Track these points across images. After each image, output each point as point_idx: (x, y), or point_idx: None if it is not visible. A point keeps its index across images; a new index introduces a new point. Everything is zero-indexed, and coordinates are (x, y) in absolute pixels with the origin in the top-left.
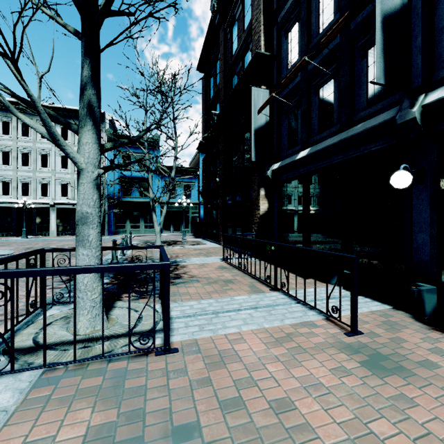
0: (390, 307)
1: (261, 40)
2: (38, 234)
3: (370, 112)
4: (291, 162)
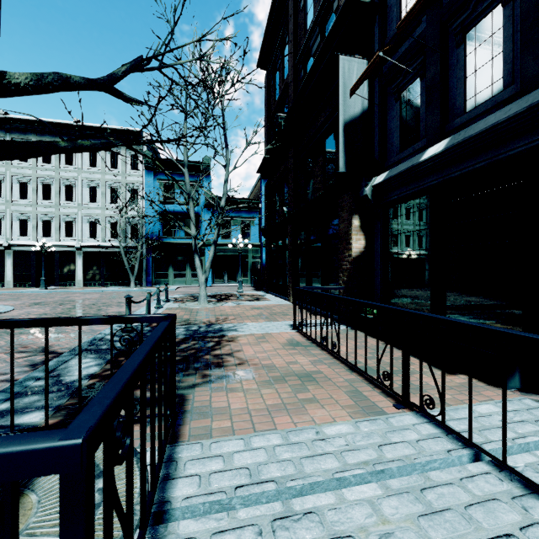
0: None
1: None
2: (62, 284)
3: None
4: (410, 168)
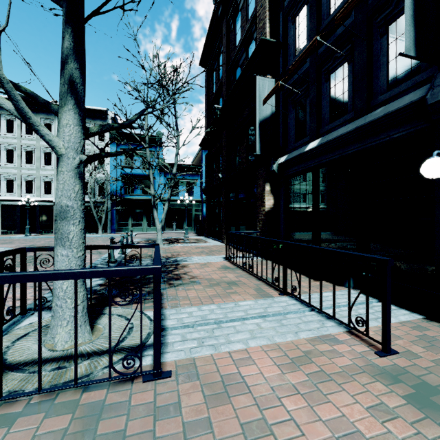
0: (421, 317)
1: (267, 27)
2: (42, 231)
3: (391, 94)
4: (299, 155)
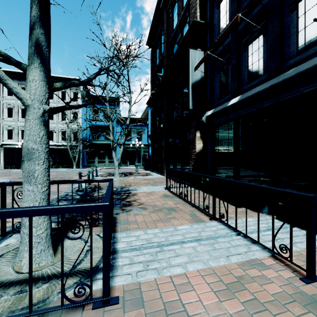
0: None
1: (197, 12)
2: None
3: (300, 58)
4: (223, 108)
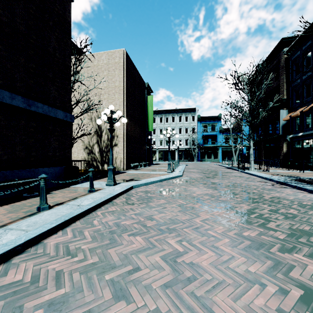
0: None
1: (284, 92)
2: (171, 160)
3: None
4: (296, 136)
